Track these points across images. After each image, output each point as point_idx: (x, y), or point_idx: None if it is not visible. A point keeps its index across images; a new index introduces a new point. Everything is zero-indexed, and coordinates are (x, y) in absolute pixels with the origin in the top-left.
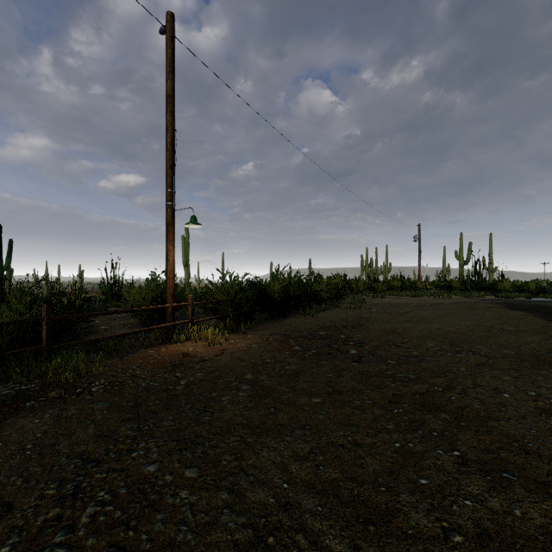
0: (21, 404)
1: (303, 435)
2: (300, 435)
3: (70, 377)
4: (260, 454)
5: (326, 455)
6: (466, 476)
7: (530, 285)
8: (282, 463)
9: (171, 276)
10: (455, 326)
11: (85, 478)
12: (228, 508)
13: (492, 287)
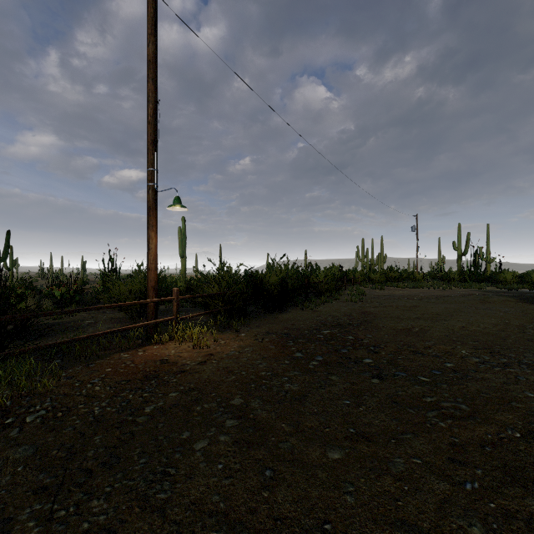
0: None
1: None
2: None
3: (2, 399)
4: None
5: None
6: None
7: (533, 276)
8: None
9: (152, 267)
10: (480, 325)
11: None
12: None
13: (492, 278)
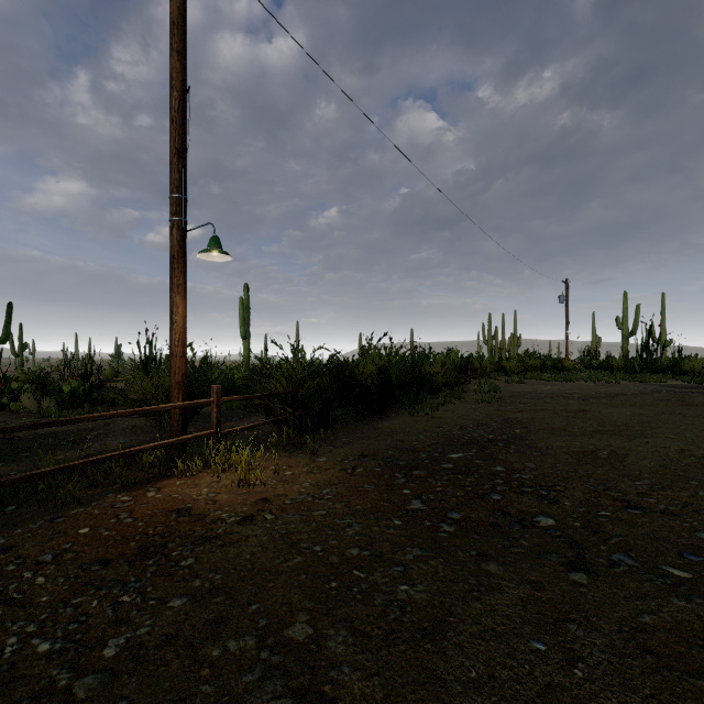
0: None
1: None
2: None
3: None
4: None
5: None
6: None
7: None
8: None
9: (178, 351)
10: None
11: None
12: None
13: (674, 368)
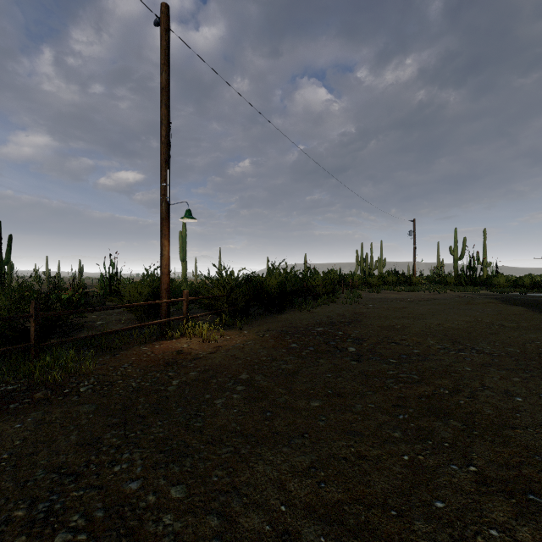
0: (5, 406)
1: (301, 445)
2: (299, 445)
3: (58, 376)
4: (255, 468)
5: (328, 470)
6: (487, 498)
7: (525, 280)
8: (279, 480)
9: (165, 271)
10: (455, 322)
11: (60, 497)
12: (218, 538)
13: (487, 282)
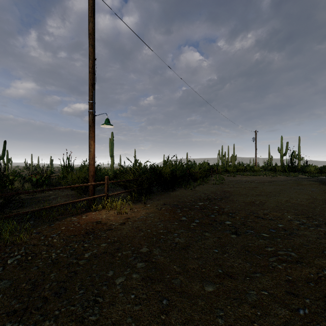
0: None
1: None
2: None
3: None
4: None
5: None
6: None
7: None
8: None
9: (92, 163)
10: (298, 199)
11: None
12: None
13: (302, 170)
